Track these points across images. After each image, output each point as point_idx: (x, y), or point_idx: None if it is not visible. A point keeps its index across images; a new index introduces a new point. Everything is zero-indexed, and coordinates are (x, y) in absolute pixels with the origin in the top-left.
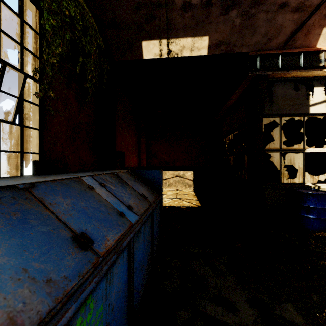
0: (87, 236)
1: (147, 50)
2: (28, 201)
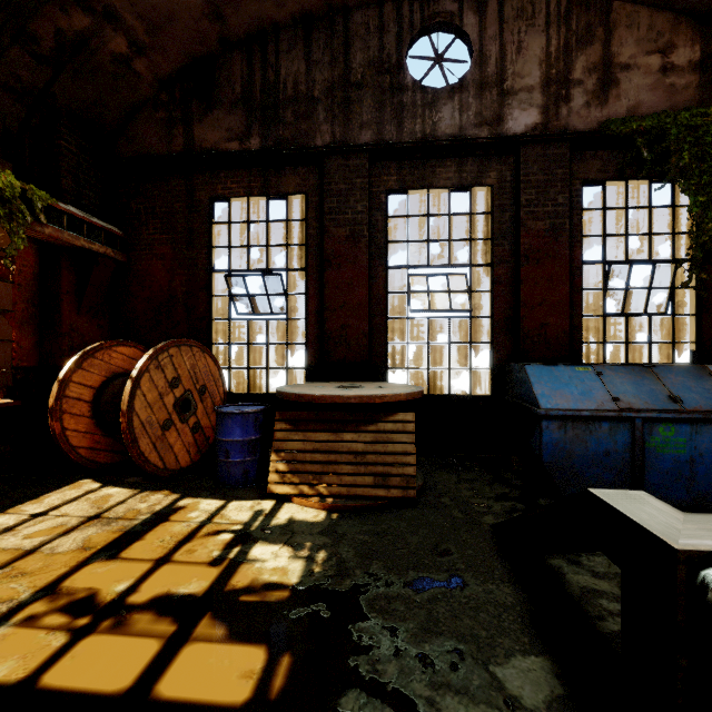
0: (679, 398)
1: None
2: (648, 373)
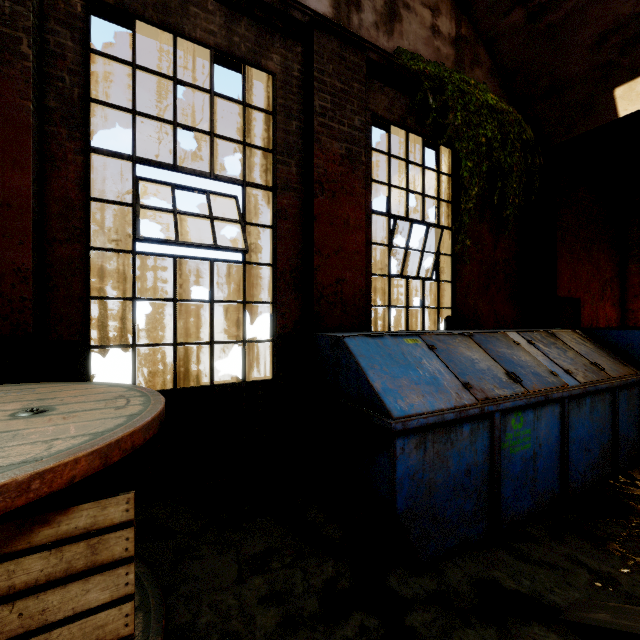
0: (516, 375)
1: (629, 98)
2: (472, 344)
